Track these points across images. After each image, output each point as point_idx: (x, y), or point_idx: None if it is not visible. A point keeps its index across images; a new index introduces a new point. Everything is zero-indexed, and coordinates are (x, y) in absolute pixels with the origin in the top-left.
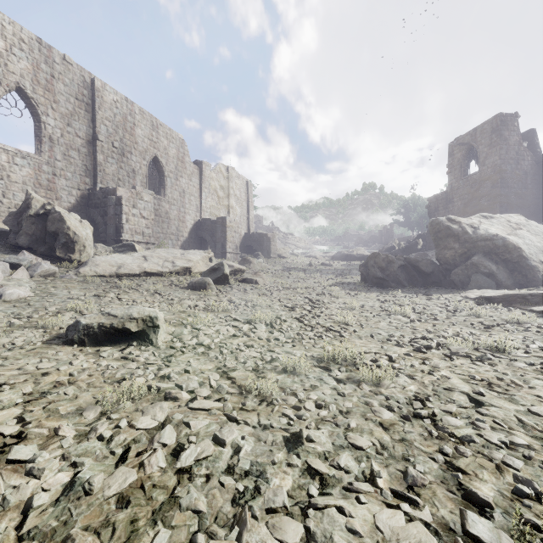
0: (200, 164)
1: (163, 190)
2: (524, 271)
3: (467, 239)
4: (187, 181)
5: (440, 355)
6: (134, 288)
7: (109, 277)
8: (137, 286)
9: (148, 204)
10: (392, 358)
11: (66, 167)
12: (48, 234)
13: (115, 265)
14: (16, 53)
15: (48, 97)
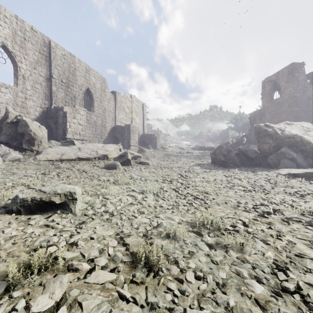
0: (115, 93)
1: (92, 108)
2: None
3: (277, 137)
4: (107, 103)
5: (279, 220)
6: (70, 168)
7: (55, 161)
8: (72, 167)
9: (82, 116)
10: (245, 223)
11: (33, 94)
12: (19, 134)
13: (60, 154)
14: (2, 24)
15: (22, 52)
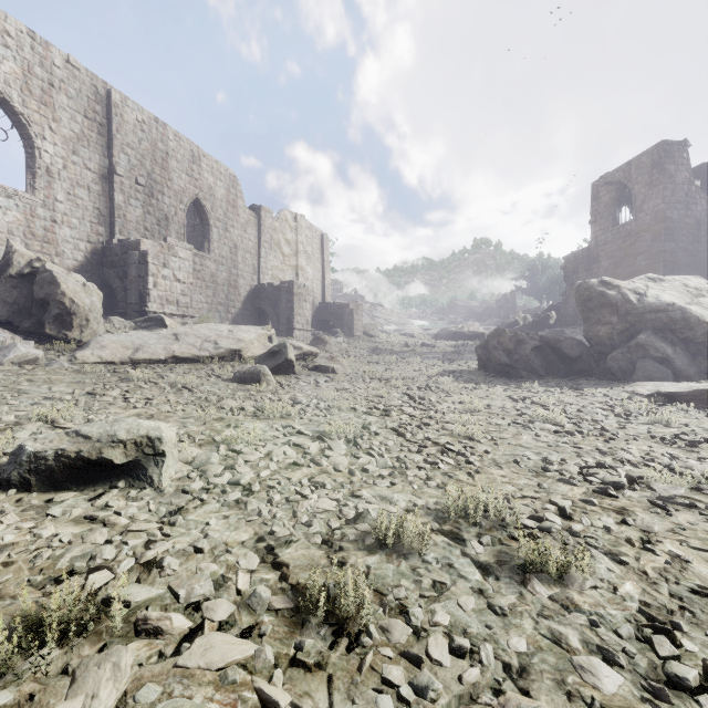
0: (258, 209)
1: (207, 244)
2: None
3: (629, 310)
4: (241, 232)
5: (643, 503)
6: (153, 380)
7: (120, 365)
8: (158, 377)
9: (184, 263)
10: (566, 511)
11: (71, 211)
12: (36, 303)
13: (131, 348)
14: None
15: (45, 114)
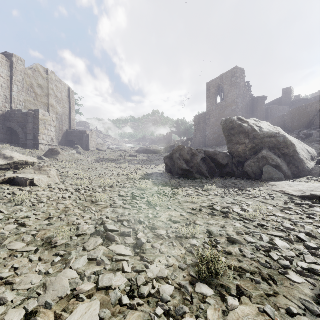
0: (10, 56)
1: None
2: (297, 164)
3: (255, 136)
4: None
5: None
6: None
7: None
8: None
9: None
10: None
11: None
12: None
13: None
14: None
15: None
